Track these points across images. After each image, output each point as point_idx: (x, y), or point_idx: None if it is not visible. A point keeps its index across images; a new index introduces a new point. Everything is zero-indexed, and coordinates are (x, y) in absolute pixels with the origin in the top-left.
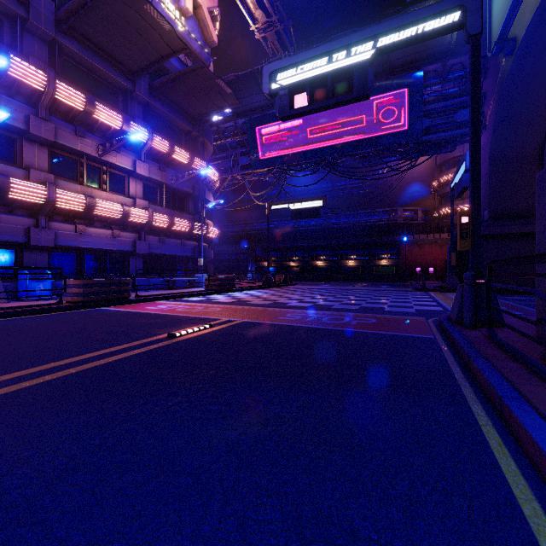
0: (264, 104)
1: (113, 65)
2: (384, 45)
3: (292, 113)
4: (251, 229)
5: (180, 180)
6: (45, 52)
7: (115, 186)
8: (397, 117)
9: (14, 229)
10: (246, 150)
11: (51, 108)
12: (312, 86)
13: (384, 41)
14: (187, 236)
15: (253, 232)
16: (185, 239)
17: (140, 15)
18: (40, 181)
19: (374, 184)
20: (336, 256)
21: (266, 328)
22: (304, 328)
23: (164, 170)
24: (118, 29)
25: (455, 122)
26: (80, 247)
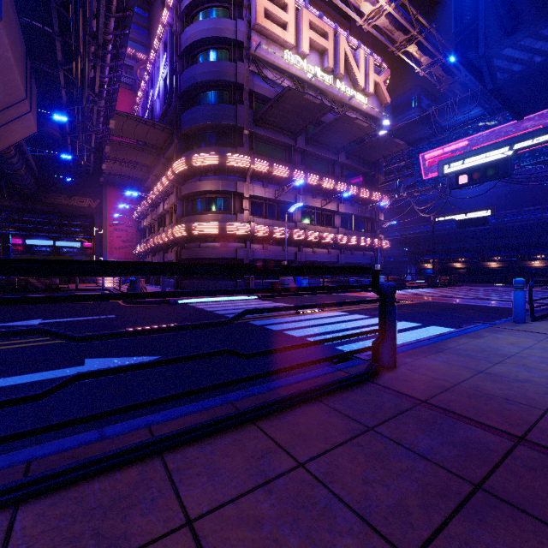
0: (429, 134)
1: (327, 150)
2: (520, 148)
3: (457, 187)
4: (410, 233)
5: (364, 211)
6: (299, 158)
7: (326, 222)
8: None
9: (291, 253)
10: (410, 172)
11: (304, 188)
12: (471, 171)
13: (520, 145)
14: (366, 249)
15: (413, 235)
16: (365, 251)
17: (350, 125)
18: (300, 227)
19: None
20: (515, 256)
21: (442, 303)
22: (464, 304)
23: (353, 205)
24: (335, 133)
25: None
26: (313, 261)
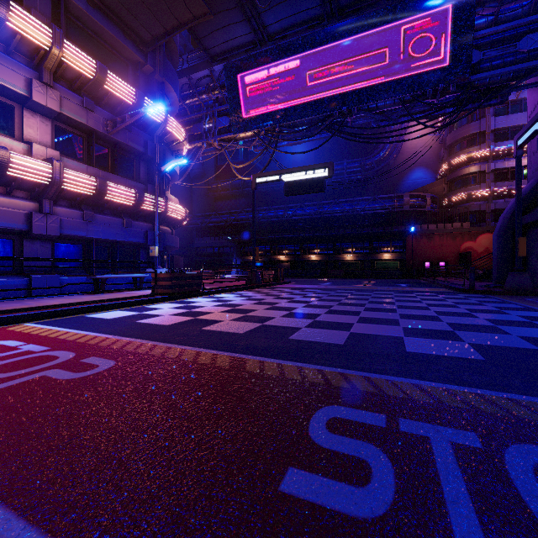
0: (247, 41)
1: None
2: None
3: None
4: (235, 219)
5: (118, 126)
6: None
7: None
8: (434, 48)
9: None
10: (225, 109)
11: None
12: None
13: None
14: (135, 214)
15: (238, 222)
16: (132, 218)
17: None
18: None
19: (375, 168)
20: (332, 249)
21: None
22: None
23: (91, 108)
24: None
25: (518, 54)
26: None
